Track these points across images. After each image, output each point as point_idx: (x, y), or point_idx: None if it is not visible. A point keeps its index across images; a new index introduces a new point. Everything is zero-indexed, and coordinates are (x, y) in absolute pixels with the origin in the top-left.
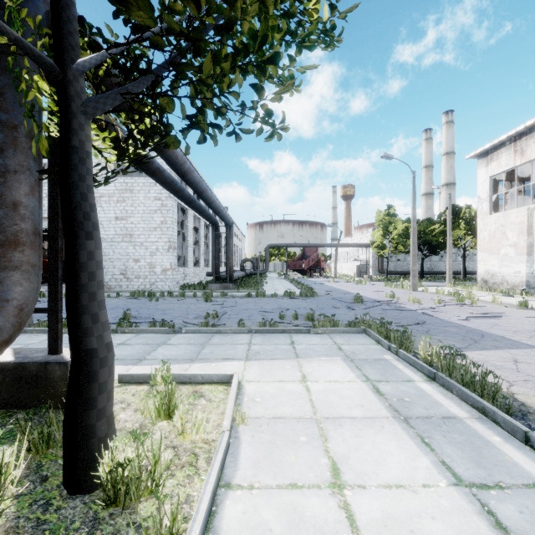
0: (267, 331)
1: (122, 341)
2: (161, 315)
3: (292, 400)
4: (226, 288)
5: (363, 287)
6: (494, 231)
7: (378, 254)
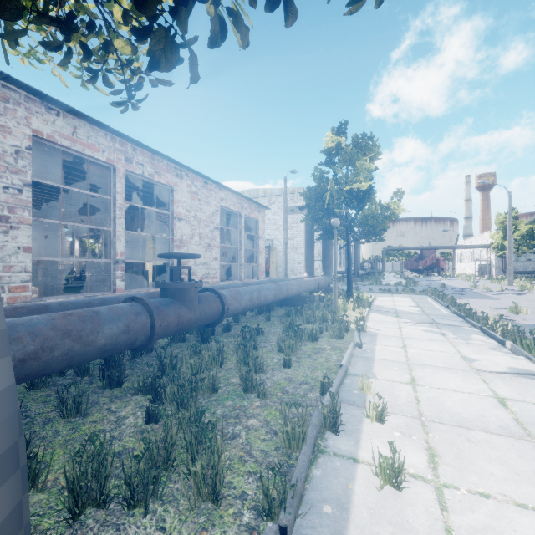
0: (382, 292)
1: None
2: None
3: (388, 300)
4: (355, 281)
5: (466, 283)
6: None
7: (496, 255)
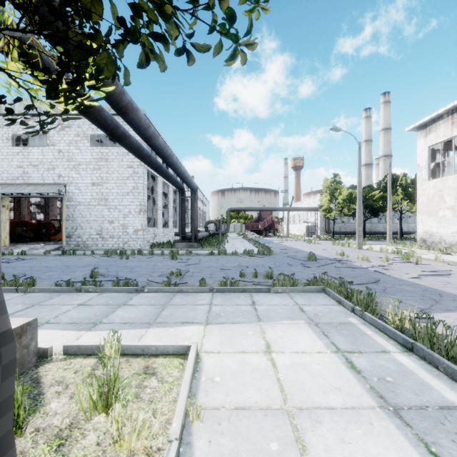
0: (228, 290)
1: (83, 301)
2: (128, 273)
3: (257, 380)
4: (192, 247)
5: (313, 246)
6: (432, 196)
7: (325, 217)
